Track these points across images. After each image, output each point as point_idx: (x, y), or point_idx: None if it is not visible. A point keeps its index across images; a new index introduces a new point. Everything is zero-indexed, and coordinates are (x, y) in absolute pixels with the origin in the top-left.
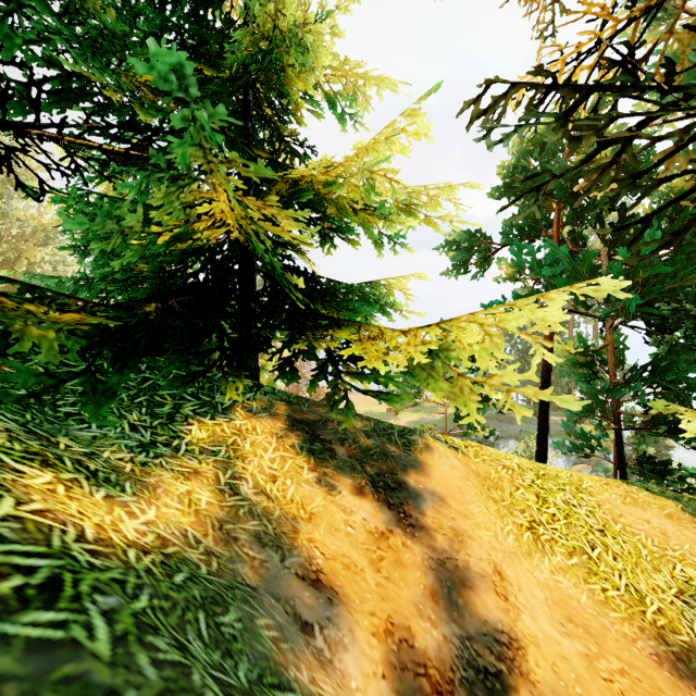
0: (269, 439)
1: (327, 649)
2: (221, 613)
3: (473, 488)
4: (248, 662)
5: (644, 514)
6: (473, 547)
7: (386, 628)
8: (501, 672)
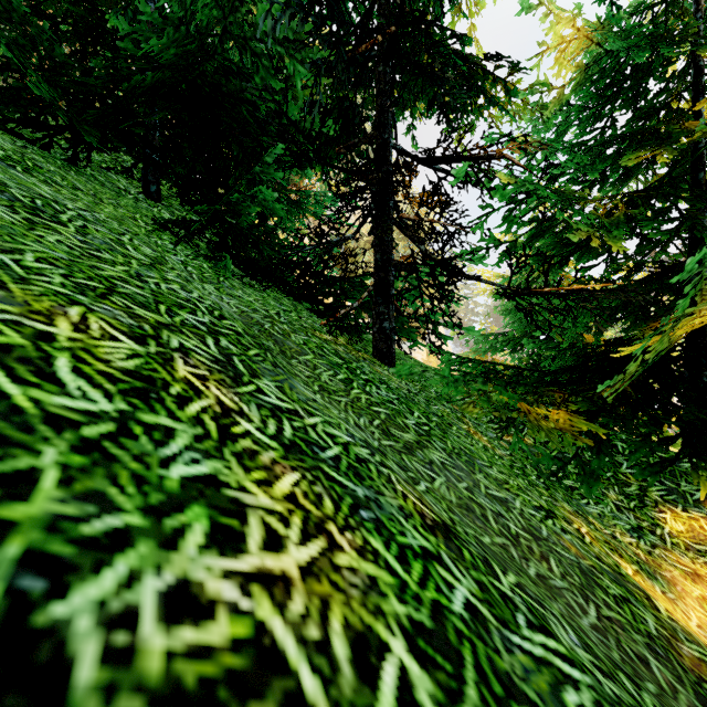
0: None
1: None
2: None
3: None
4: None
5: None
6: None
7: None
8: None
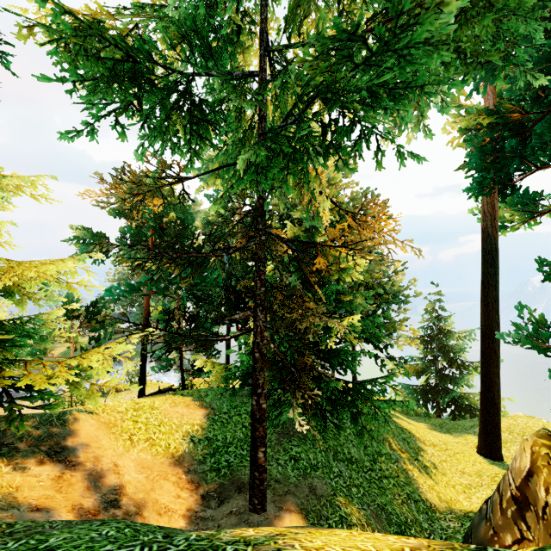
0: None
1: None
2: None
3: (103, 432)
4: None
5: (177, 409)
6: (104, 460)
7: (72, 508)
8: (117, 498)
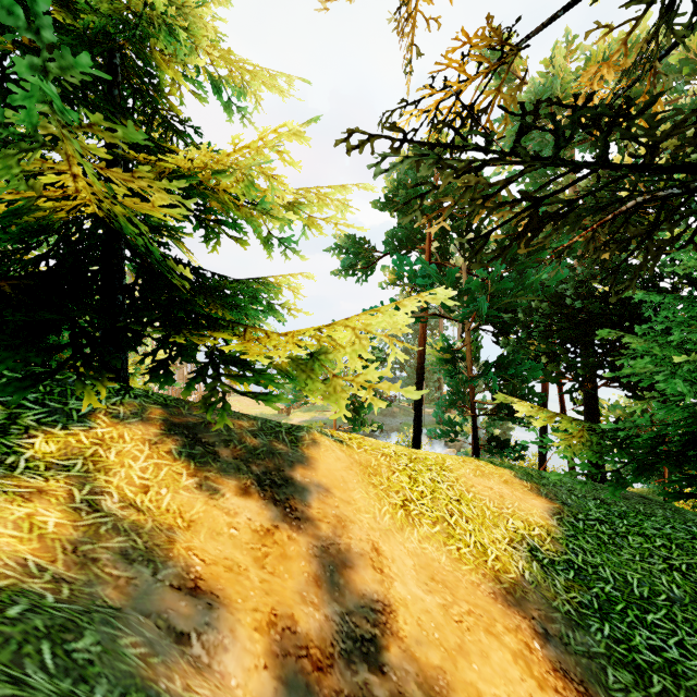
0: (140, 447)
1: (206, 655)
2: (73, 640)
3: (356, 477)
4: (108, 684)
5: (489, 483)
6: (354, 530)
7: (269, 620)
8: (376, 636)
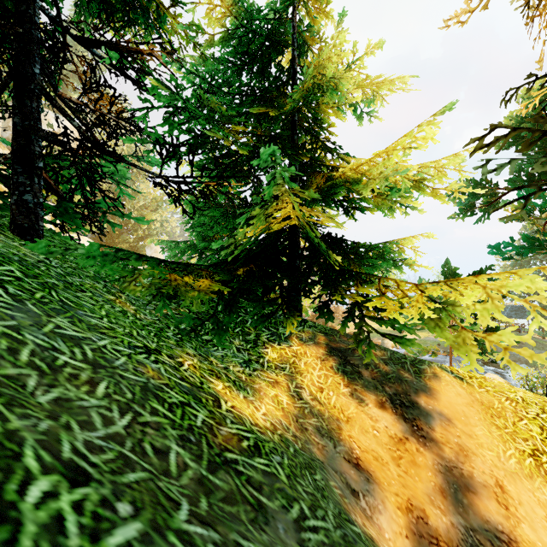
0: (315, 361)
1: (368, 510)
2: (314, 474)
3: (477, 414)
4: (332, 503)
5: None
6: (476, 462)
7: (407, 506)
8: None
